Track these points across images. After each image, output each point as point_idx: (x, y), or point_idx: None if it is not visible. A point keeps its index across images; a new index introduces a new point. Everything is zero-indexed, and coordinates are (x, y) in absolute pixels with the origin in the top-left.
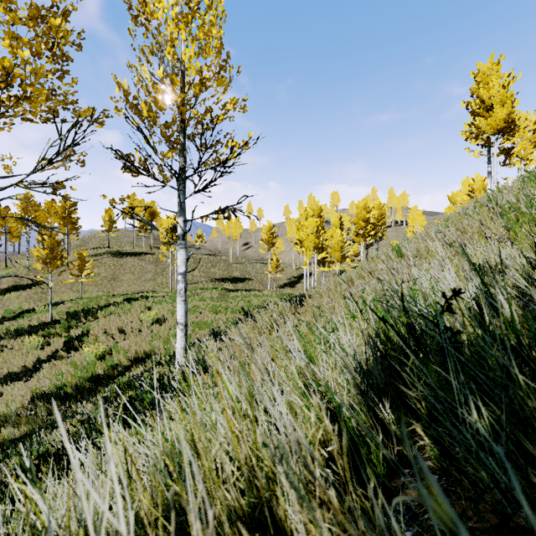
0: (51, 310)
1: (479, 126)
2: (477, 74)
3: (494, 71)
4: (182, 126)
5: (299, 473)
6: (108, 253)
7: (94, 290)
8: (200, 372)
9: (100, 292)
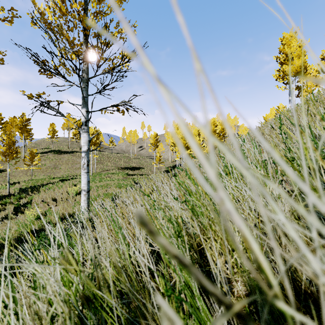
0: (9, 187)
1: (284, 71)
2: (283, 39)
3: (293, 37)
4: (85, 39)
5: None
6: (51, 151)
7: (41, 174)
8: (89, 227)
9: (45, 176)
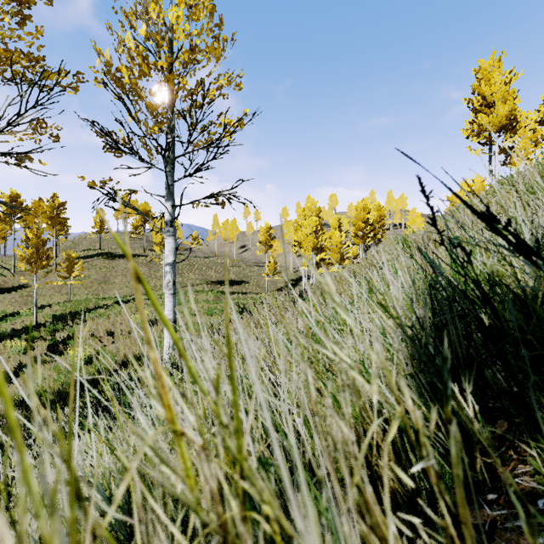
0: (36, 313)
1: (481, 124)
2: (479, 71)
3: (496, 68)
4: (170, 101)
5: (347, 537)
6: (99, 255)
7: (83, 293)
8: None
9: (90, 295)
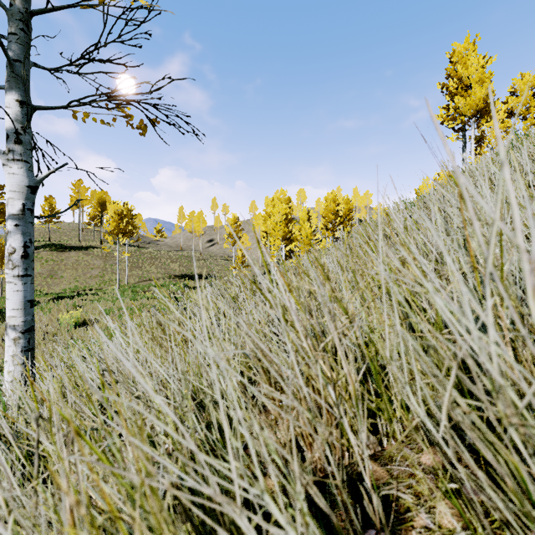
0: None
1: (457, 107)
2: (453, 55)
3: (471, 51)
4: None
5: None
6: (46, 246)
7: None
8: None
9: None
